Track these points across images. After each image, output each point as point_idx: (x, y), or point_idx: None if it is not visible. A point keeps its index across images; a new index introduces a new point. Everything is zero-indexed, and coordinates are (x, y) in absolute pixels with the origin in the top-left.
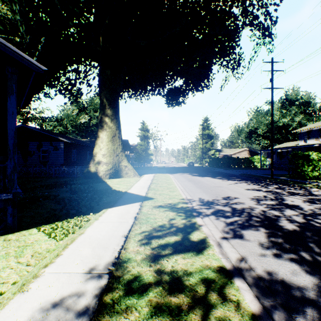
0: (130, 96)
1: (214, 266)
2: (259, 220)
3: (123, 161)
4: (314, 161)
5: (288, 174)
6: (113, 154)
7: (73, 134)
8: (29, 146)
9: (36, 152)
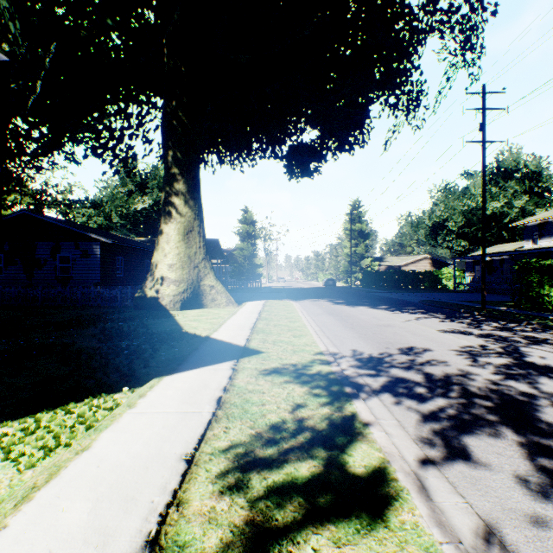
0: (222, 160)
1: None
2: (493, 406)
3: (206, 278)
4: None
5: (512, 302)
6: (189, 265)
7: (124, 230)
8: (37, 250)
9: (49, 260)
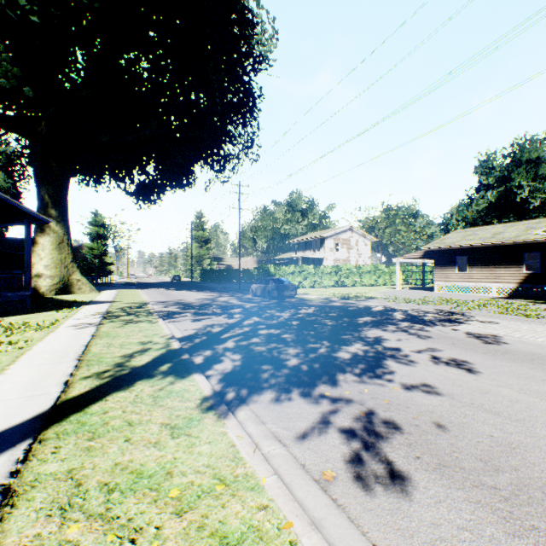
0: (80, 184)
1: (147, 309)
2: (185, 304)
3: (75, 274)
4: (273, 273)
5: None
6: (61, 265)
7: None
8: None
9: None
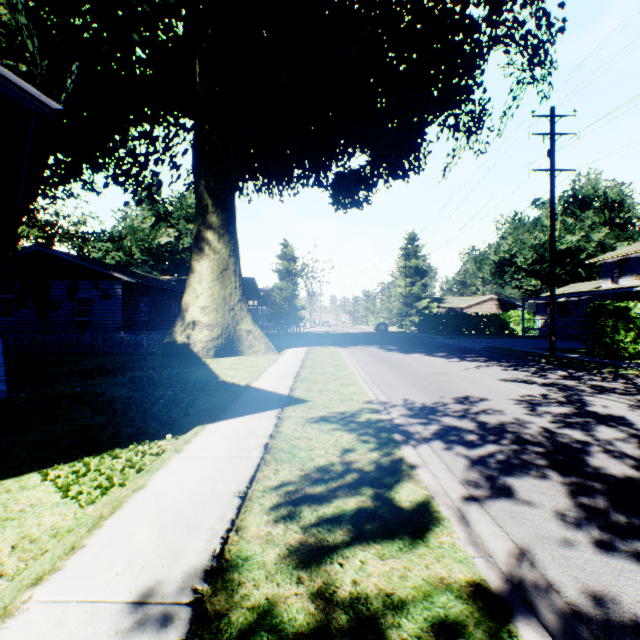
0: (259, 189)
1: (460, 580)
2: (543, 452)
3: (243, 322)
4: (639, 320)
5: (585, 348)
6: (223, 307)
7: (145, 267)
8: (52, 291)
9: (65, 302)
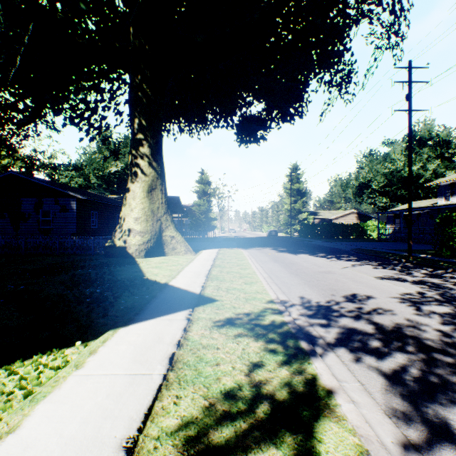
0: (181, 129)
1: None
2: (455, 364)
3: (168, 229)
4: None
5: (434, 250)
6: (152, 218)
7: (100, 189)
8: (23, 206)
9: (33, 214)
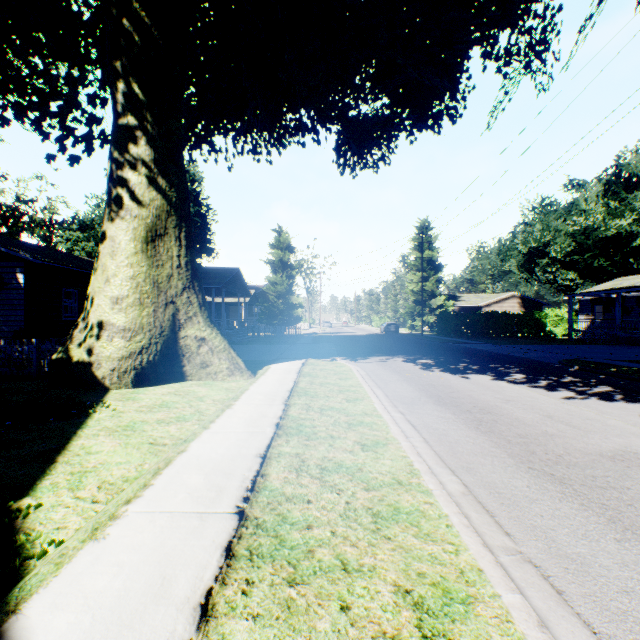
0: (235, 137)
1: None
2: None
3: (191, 323)
4: None
5: None
6: (154, 298)
7: None
8: None
9: None
